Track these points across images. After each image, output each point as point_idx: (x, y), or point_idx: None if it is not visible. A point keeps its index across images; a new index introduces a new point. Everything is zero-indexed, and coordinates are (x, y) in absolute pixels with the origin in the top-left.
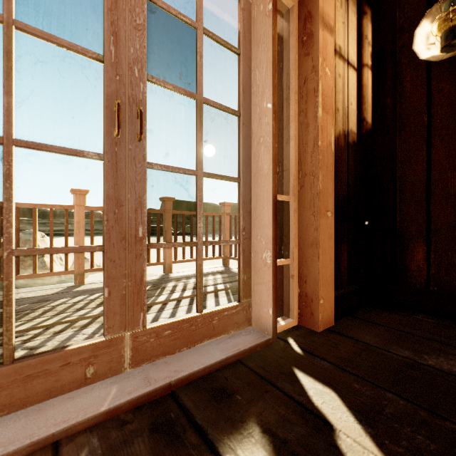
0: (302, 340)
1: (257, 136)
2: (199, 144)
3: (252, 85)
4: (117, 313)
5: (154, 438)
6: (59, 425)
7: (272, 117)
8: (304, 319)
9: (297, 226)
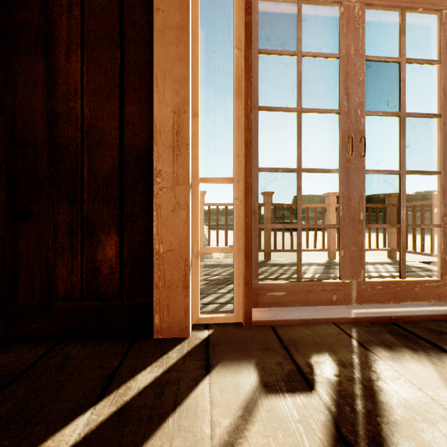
0: None
1: None
2: (402, 150)
3: None
4: (348, 266)
5: (394, 336)
6: (331, 316)
7: None
8: None
9: None
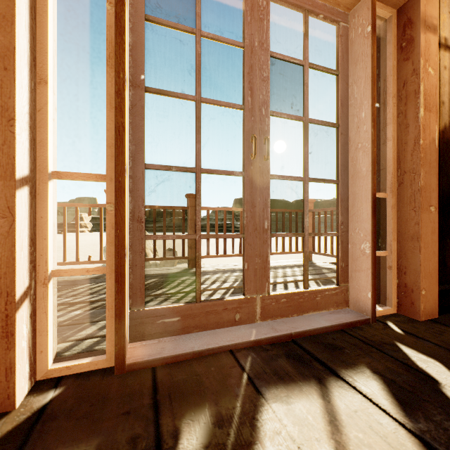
0: (402, 325)
1: (355, 142)
2: (305, 156)
3: (349, 99)
4: (252, 280)
5: (290, 360)
6: (230, 341)
7: (371, 125)
8: (403, 308)
9: (395, 220)
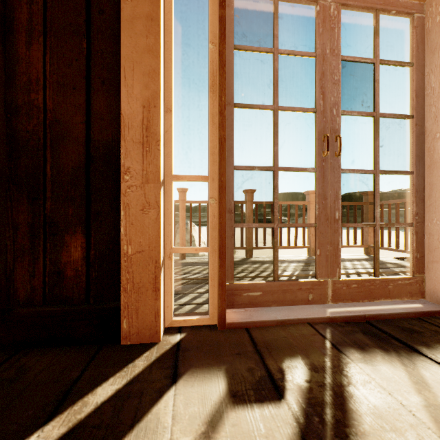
0: None
1: (432, 132)
2: (376, 149)
3: (425, 89)
4: (324, 265)
5: (367, 336)
6: (307, 316)
7: None
8: None
9: None
